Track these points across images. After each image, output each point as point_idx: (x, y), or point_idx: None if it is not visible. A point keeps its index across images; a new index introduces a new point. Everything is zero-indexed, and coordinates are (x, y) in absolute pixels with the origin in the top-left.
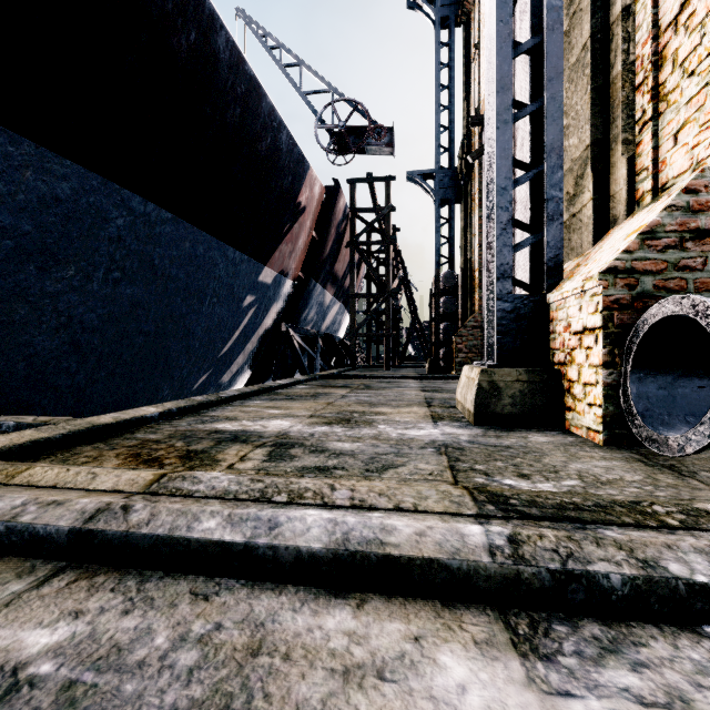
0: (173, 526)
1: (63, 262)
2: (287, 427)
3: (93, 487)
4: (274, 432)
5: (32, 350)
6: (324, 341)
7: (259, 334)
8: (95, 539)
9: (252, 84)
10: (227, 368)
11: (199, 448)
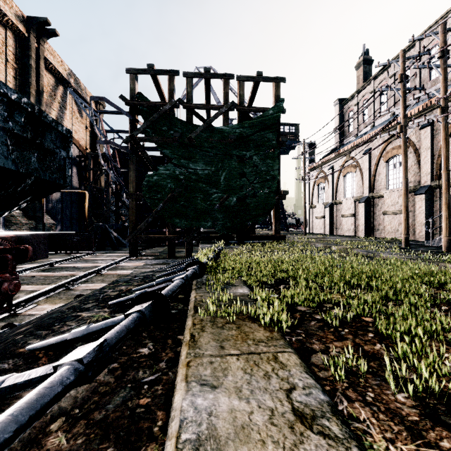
0: None
1: None
2: None
3: None
4: None
5: None
6: None
7: None
8: None
9: None
10: None
11: None
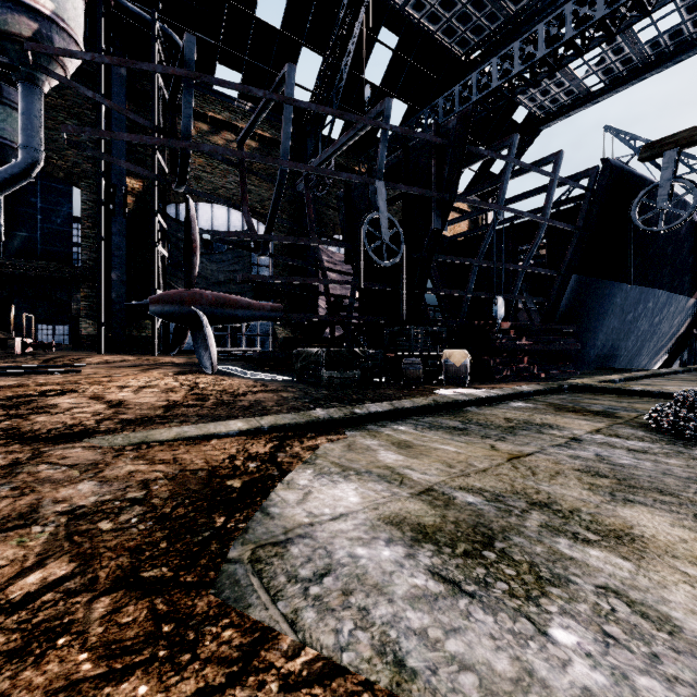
0: None
1: (634, 318)
2: None
3: None
4: None
5: (617, 348)
6: None
7: (676, 336)
8: None
9: None
10: (655, 357)
11: None
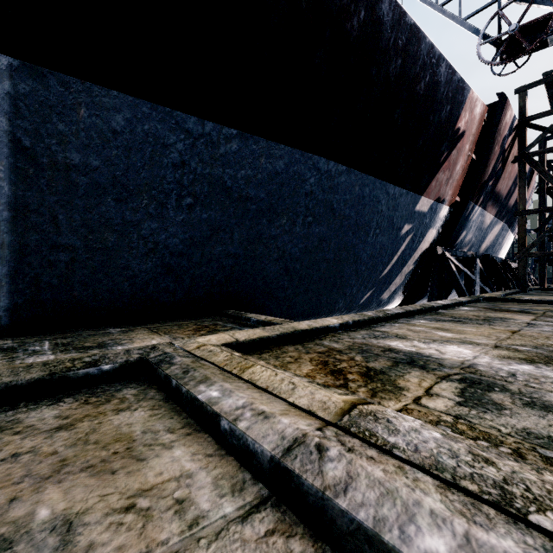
0: (378, 514)
1: (280, 215)
2: (470, 357)
3: (292, 400)
4: (455, 361)
5: (265, 273)
6: (482, 262)
7: (414, 258)
8: (292, 482)
9: (412, 32)
10: (386, 288)
11: (377, 367)
